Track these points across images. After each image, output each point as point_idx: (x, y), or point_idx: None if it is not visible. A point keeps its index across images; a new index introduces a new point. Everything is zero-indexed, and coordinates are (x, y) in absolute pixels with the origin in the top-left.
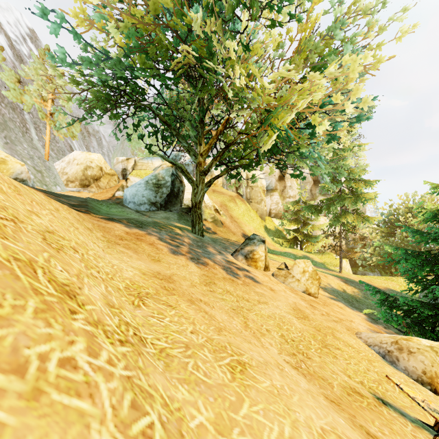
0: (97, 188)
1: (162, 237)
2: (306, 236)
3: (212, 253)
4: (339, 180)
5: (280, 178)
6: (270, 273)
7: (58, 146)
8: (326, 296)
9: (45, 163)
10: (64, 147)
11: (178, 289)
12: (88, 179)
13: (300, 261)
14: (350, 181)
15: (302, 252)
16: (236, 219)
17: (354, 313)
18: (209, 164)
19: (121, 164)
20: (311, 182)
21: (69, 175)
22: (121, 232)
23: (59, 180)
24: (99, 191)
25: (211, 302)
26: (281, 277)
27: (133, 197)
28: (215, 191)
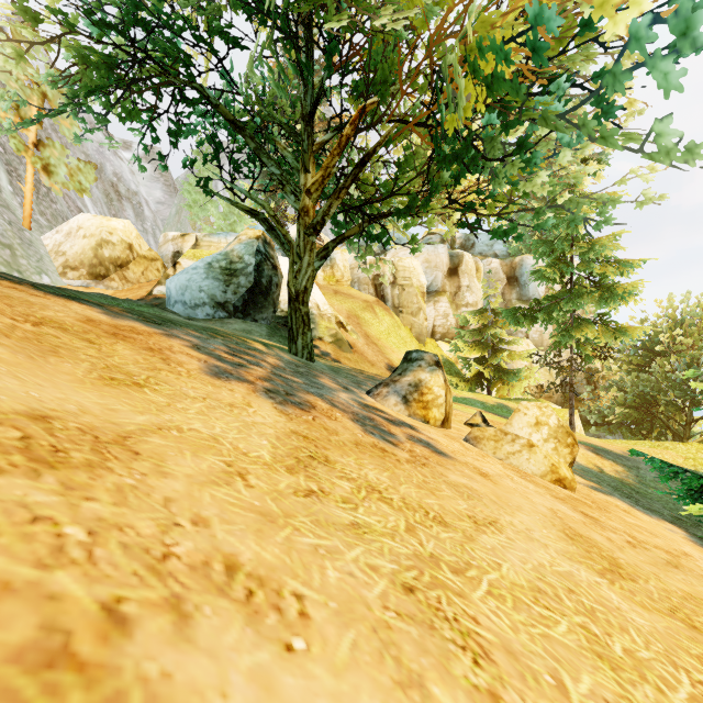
0: (121, 282)
1: (207, 346)
2: (498, 372)
3: (328, 387)
4: (569, 261)
5: (451, 273)
6: (457, 433)
7: (55, 208)
8: (583, 484)
9: (22, 233)
10: (68, 212)
11: (56, 517)
12: (104, 264)
13: (527, 406)
14: (590, 263)
15: (492, 398)
16: (375, 339)
17: (661, 526)
18: (324, 209)
19: (172, 245)
20: (504, 279)
21: (69, 256)
22: (66, 315)
23: (48, 264)
24: (126, 287)
25: (296, 571)
26: (486, 442)
27: (182, 292)
28: (337, 293)
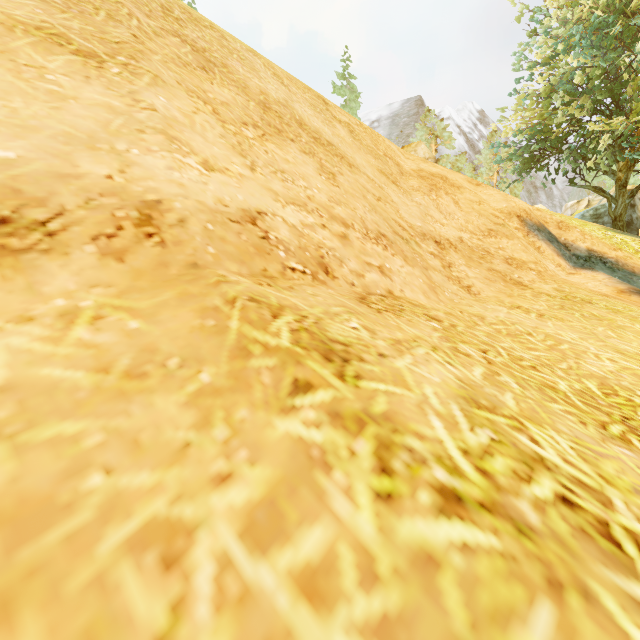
0: None
1: None
2: None
3: None
4: None
5: None
6: None
7: None
8: None
9: None
10: None
11: None
12: None
13: None
14: None
15: None
16: None
17: None
18: (624, 177)
19: (570, 210)
20: None
21: None
22: None
23: None
24: None
25: None
26: None
27: None
28: None
